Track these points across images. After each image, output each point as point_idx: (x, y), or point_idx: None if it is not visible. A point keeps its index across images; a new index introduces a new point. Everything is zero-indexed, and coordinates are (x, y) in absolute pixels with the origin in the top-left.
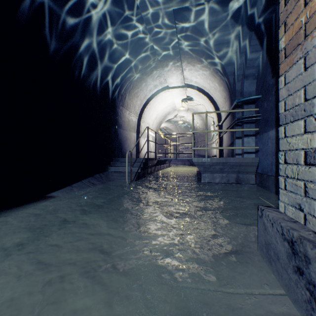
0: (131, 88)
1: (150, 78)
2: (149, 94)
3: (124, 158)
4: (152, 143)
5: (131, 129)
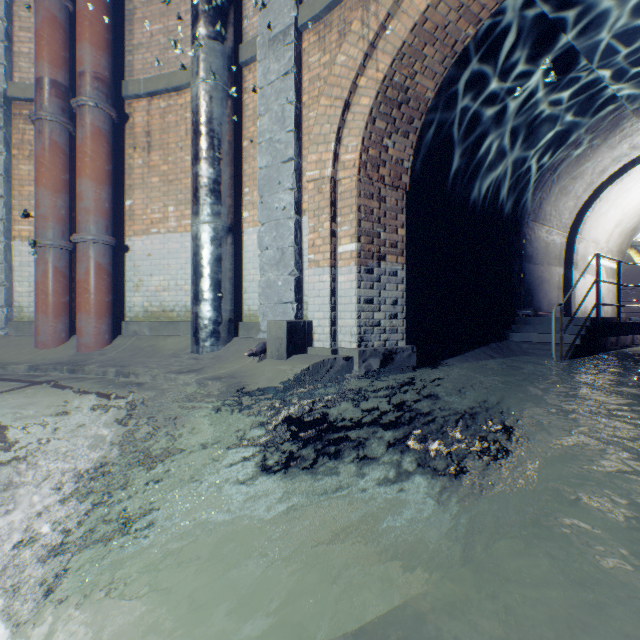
0: (553, 183)
1: (601, 149)
2: (599, 178)
3: (539, 318)
4: (604, 285)
5: (551, 261)
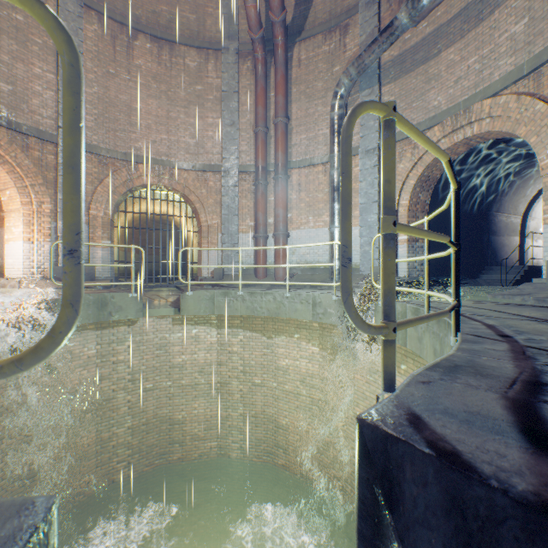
0: (508, 191)
1: (537, 172)
2: (540, 185)
3: (498, 267)
4: None
5: (510, 233)
